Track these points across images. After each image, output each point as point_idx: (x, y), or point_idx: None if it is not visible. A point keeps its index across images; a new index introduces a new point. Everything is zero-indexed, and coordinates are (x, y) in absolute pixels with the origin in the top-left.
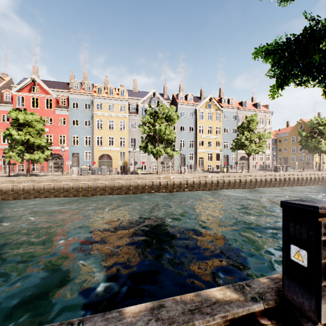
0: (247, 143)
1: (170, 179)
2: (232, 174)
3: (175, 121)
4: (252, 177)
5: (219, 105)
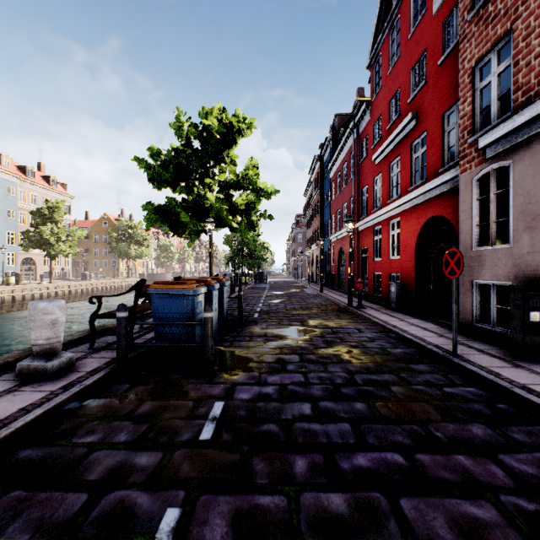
0: (54, 241)
1: None
2: (29, 287)
3: None
4: (59, 288)
5: None
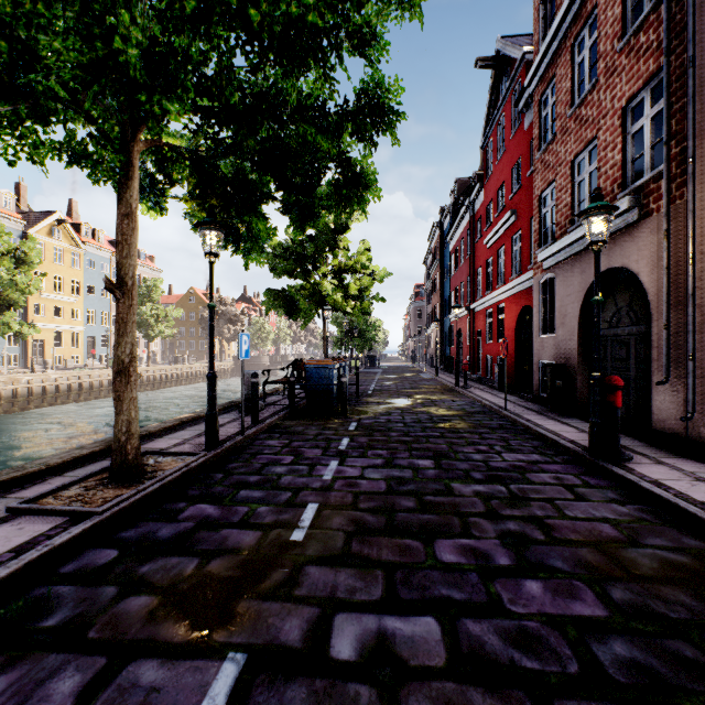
0: (155, 322)
1: (21, 383)
2: None
3: (33, 266)
4: (157, 372)
5: (79, 238)
